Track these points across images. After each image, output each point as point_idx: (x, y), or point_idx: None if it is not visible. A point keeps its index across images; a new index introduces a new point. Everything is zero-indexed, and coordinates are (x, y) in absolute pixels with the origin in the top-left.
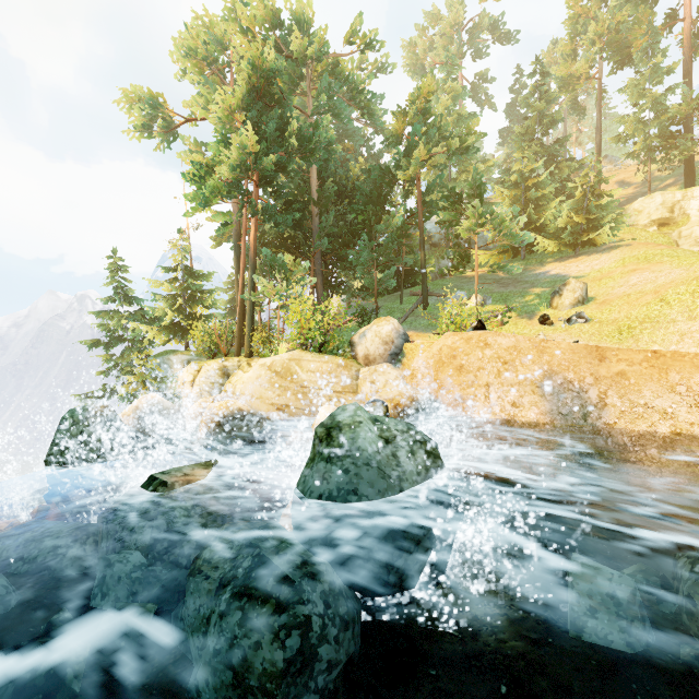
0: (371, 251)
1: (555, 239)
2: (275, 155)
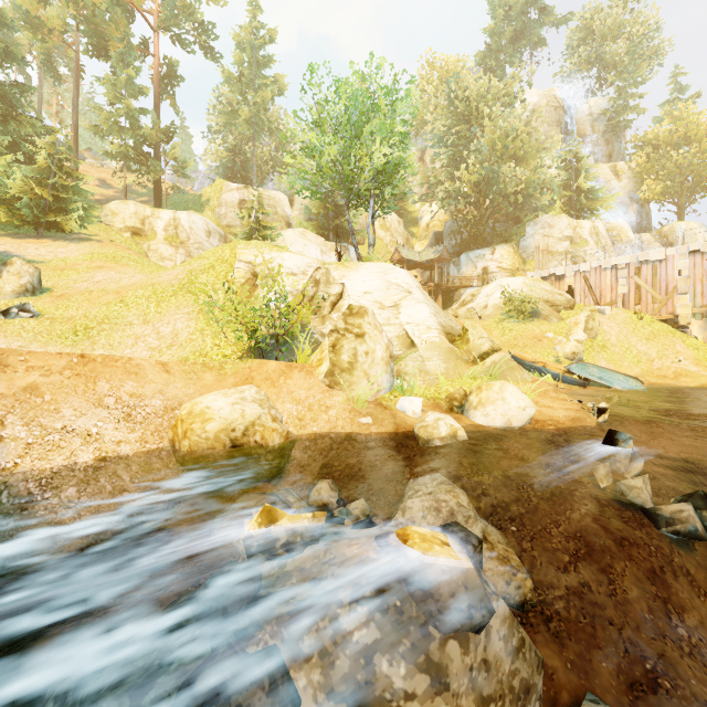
0: None
1: (8, 207)
2: None
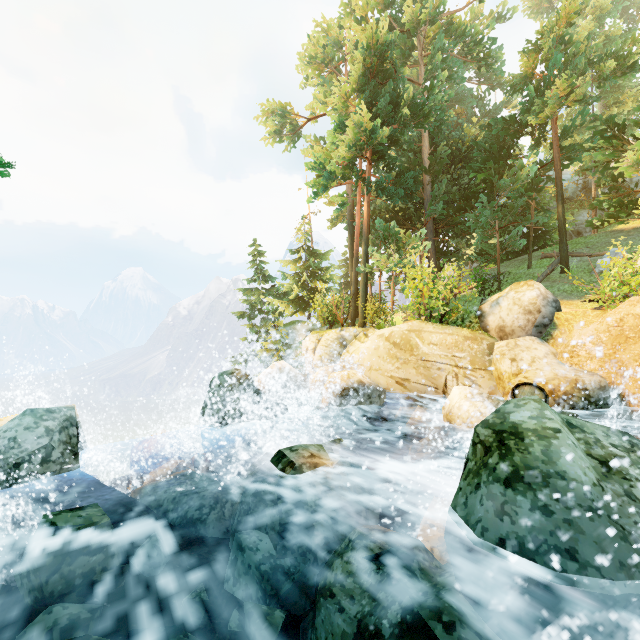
0: (493, 212)
1: None
2: (388, 129)
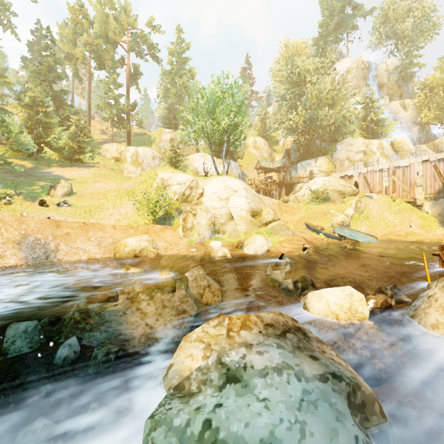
0: None
1: (59, 152)
2: None
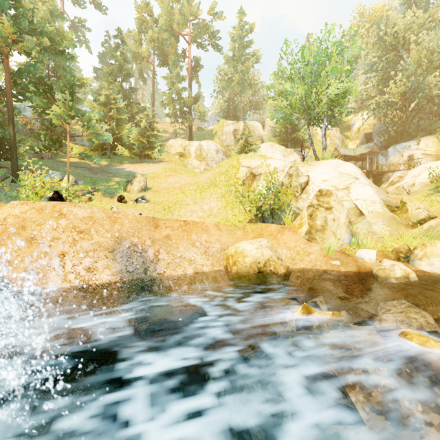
0: None
1: (129, 149)
2: None
